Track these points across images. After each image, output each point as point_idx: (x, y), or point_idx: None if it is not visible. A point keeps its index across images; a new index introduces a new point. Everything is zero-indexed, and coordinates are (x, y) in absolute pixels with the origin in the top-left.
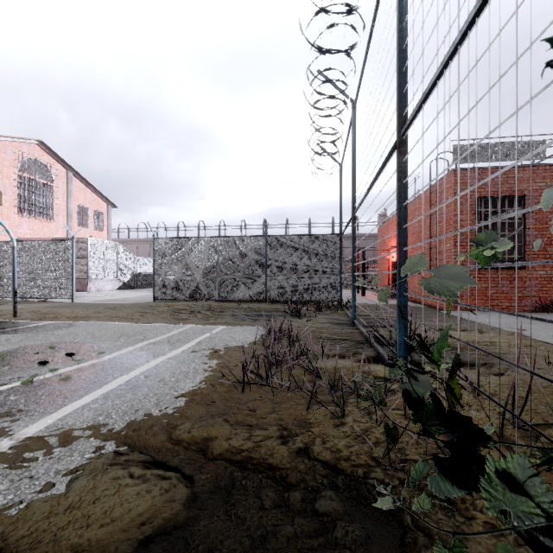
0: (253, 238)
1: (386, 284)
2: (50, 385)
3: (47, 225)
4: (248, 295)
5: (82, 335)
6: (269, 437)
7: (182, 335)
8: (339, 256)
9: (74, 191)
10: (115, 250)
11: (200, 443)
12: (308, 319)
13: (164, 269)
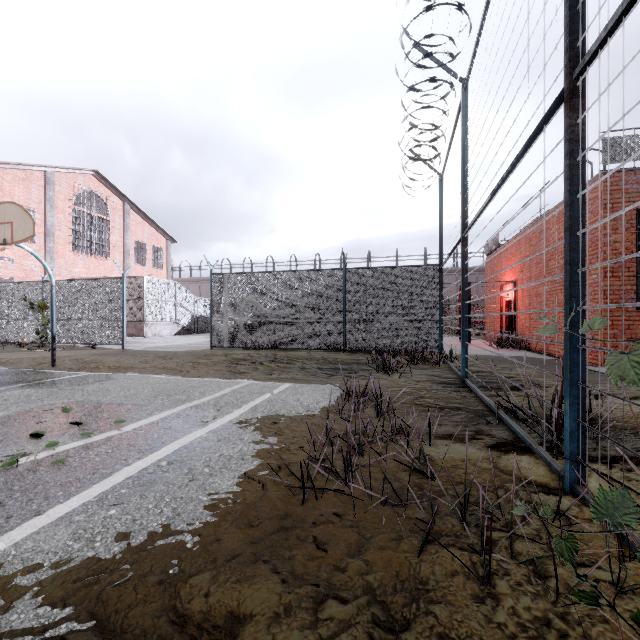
0: (328, 272)
1: (498, 330)
2: (36, 473)
3: (103, 264)
4: (322, 342)
5: (114, 392)
6: (351, 625)
7: (235, 396)
8: (438, 293)
9: (131, 225)
10: (173, 290)
11: (221, 628)
12: (400, 375)
13: (223, 310)
